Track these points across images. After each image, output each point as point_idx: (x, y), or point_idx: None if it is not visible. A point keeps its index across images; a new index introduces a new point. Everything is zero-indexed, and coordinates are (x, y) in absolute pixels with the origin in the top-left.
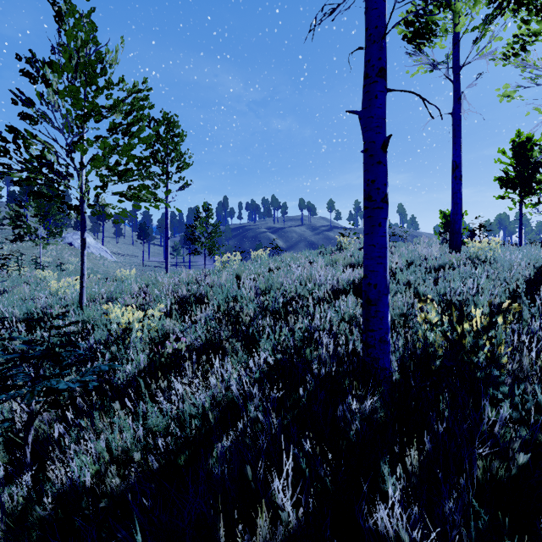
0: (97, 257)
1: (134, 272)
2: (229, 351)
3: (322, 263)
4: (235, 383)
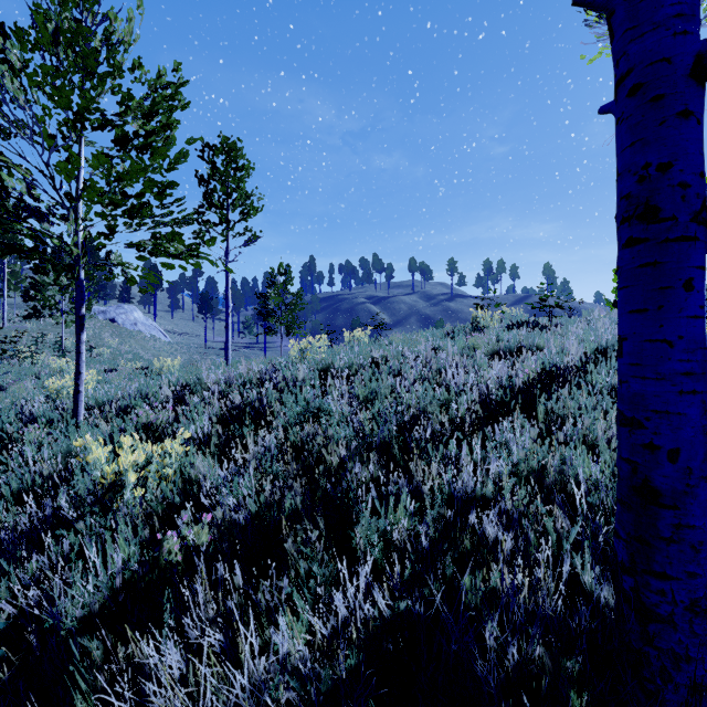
0: (146, 337)
1: (178, 361)
2: (294, 554)
3: (453, 352)
4: (298, 657)
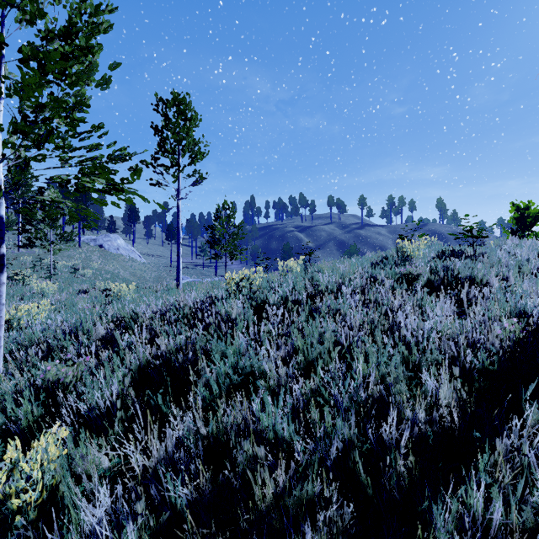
0: (126, 259)
1: (132, 287)
2: None
3: (391, 286)
4: None
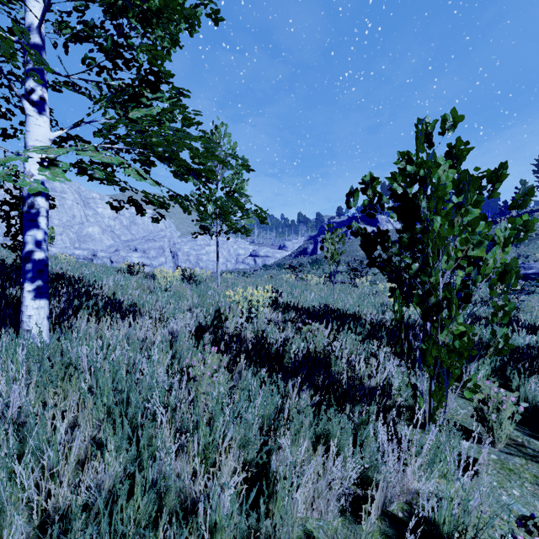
0: None
1: None
2: None
3: None
4: None
